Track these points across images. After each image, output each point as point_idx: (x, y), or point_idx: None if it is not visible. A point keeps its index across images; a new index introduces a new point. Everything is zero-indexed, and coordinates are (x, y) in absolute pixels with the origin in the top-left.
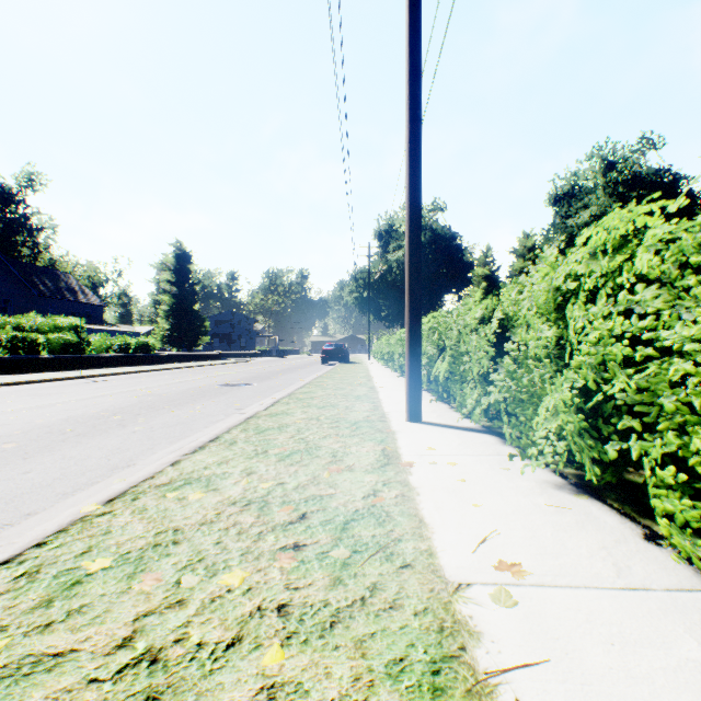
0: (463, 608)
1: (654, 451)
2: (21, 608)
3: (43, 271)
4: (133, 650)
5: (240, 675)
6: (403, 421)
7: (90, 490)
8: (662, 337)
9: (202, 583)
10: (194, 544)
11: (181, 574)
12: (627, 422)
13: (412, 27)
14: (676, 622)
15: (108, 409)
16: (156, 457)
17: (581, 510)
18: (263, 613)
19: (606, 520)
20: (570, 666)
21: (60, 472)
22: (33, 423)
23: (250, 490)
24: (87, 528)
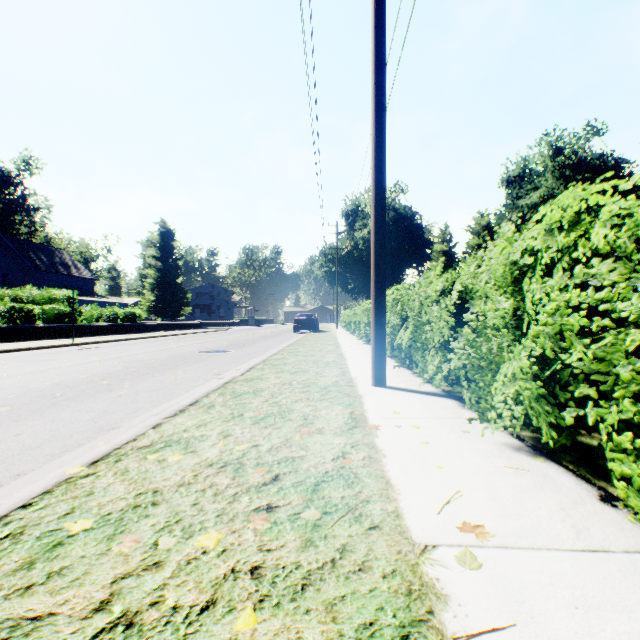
0: (430, 570)
1: (611, 418)
2: (3, 570)
3: (39, 247)
4: (109, 613)
5: (213, 639)
6: (369, 385)
7: (76, 451)
8: (617, 309)
9: (178, 544)
10: (172, 506)
11: (158, 535)
12: (583, 389)
13: (377, 21)
14: (636, 585)
15: (97, 374)
16: (139, 420)
17: (538, 472)
18: (237, 576)
19: (563, 482)
20: (536, 631)
21: (49, 434)
22: (26, 387)
23: (226, 452)
24: (71, 489)
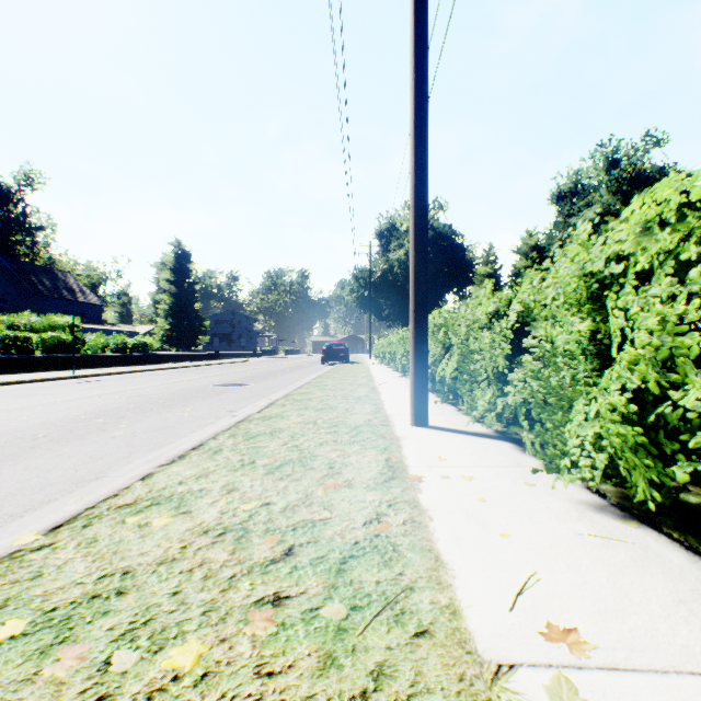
0: None
1: None
2: None
3: (41, 270)
4: None
5: None
6: (408, 425)
7: (43, 509)
8: None
9: (140, 664)
10: (143, 596)
11: (114, 647)
12: None
13: None
14: None
15: (92, 411)
16: (130, 467)
17: (634, 543)
18: None
19: (670, 558)
20: None
21: (16, 486)
22: (6, 427)
23: (228, 513)
24: (12, 569)
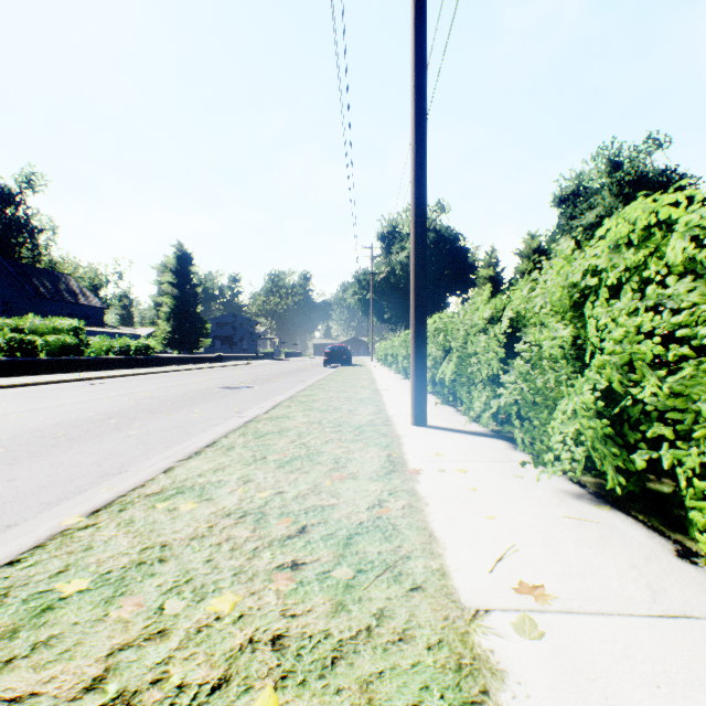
0: (483, 640)
1: (691, 461)
2: None
3: (43, 272)
4: (102, 693)
5: None
6: (408, 425)
7: (76, 499)
8: (698, 334)
9: (187, 609)
10: (182, 563)
11: (165, 598)
12: (658, 427)
13: (418, 16)
14: None
15: (104, 412)
16: (149, 463)
17: (604, 523)
18: (255, 647)
19: (632, 535)
20: None
21: (47, 479)
22: (25, 427)
23: (246, 500)
24: (66, 543)
